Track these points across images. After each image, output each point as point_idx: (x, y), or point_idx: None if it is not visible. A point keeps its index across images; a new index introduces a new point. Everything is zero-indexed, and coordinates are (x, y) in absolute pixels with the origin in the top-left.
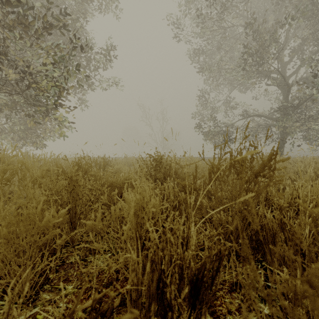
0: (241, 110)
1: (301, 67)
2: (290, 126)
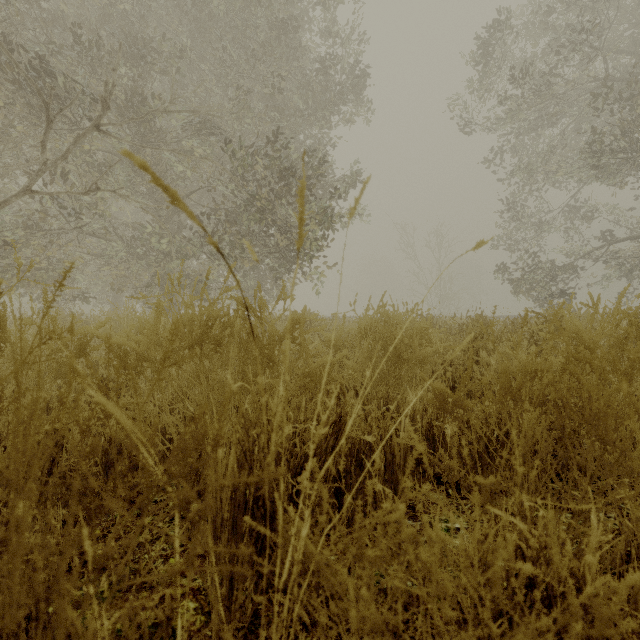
0: None
1: None
2: None
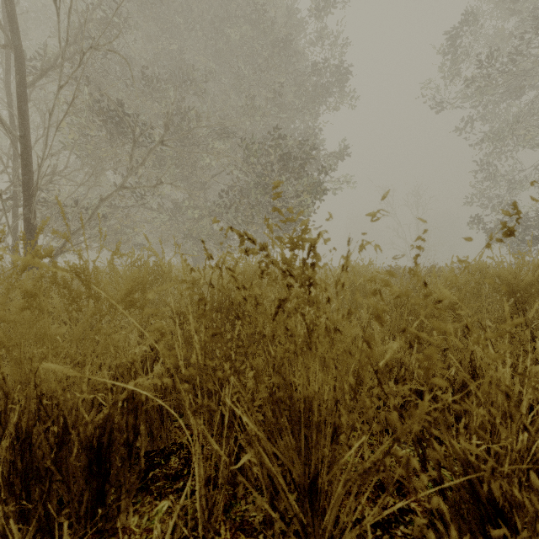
0: None
1: None
2: None
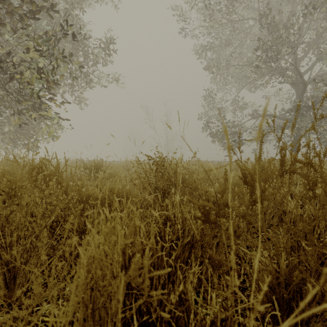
0: (248, 113)
1: (318, 61)
2: (305, 127)
